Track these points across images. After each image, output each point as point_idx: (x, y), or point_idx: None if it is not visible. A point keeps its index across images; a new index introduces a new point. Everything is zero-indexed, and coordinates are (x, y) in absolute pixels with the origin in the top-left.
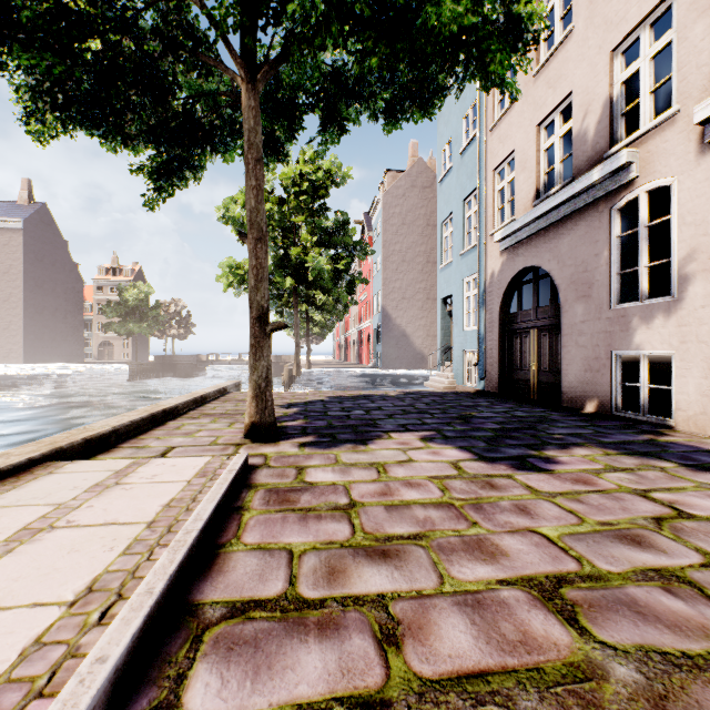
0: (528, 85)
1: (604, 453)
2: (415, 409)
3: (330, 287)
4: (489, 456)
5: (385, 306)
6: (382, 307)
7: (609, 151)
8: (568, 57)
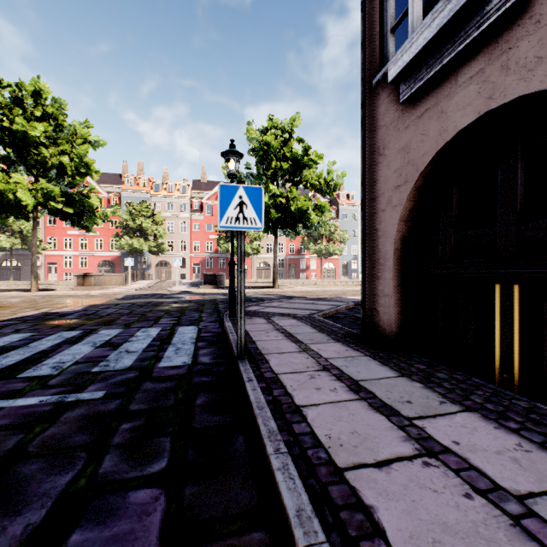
0: None
1: None
2: None
3: None
4: None
5: None
6: None
7: None
8: None
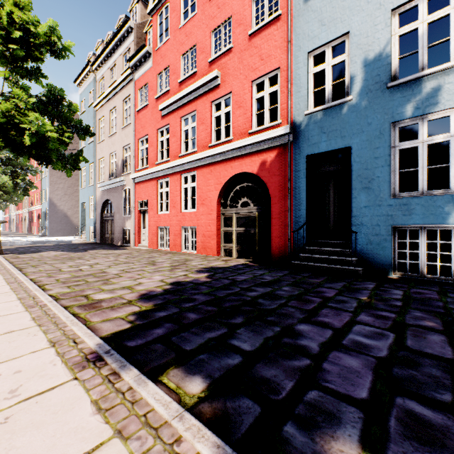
0: (108, 138)
1: (102, 250)
2: (58, 248)
3: (11, 192)
4: (72, 252)
5: (52, 198)
6: (49, 199)
7: (122, 174)
8: (116, 139)
